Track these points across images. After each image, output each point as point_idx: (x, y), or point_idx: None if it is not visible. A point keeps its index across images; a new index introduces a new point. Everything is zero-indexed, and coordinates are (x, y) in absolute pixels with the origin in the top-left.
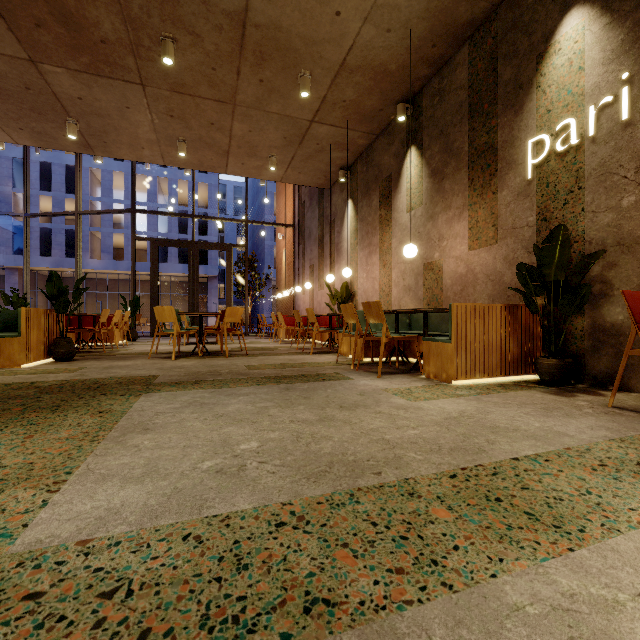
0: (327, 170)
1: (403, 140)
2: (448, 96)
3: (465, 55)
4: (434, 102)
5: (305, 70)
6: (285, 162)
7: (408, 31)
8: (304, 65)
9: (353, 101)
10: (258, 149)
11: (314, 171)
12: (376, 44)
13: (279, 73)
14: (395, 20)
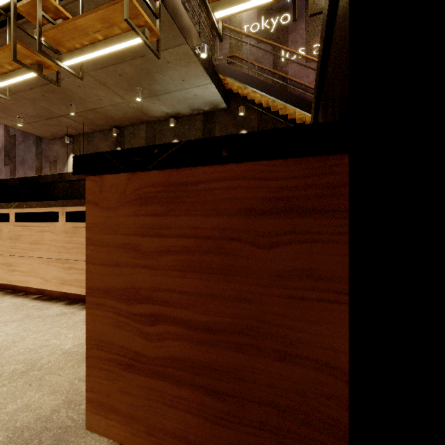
0: (56, 132)
1: (114, 142)
2: (137, 138)
3: (144, 128)
4: (131, 136)
5: (73, 103)
6: (27, 121)
7: (126, 113)
8: (74, 102)
9: (91, 118)
10: (10, 111)
11: (46, 130)
12: (112, 111)
13: (58, 98)
14: (122, 110)
